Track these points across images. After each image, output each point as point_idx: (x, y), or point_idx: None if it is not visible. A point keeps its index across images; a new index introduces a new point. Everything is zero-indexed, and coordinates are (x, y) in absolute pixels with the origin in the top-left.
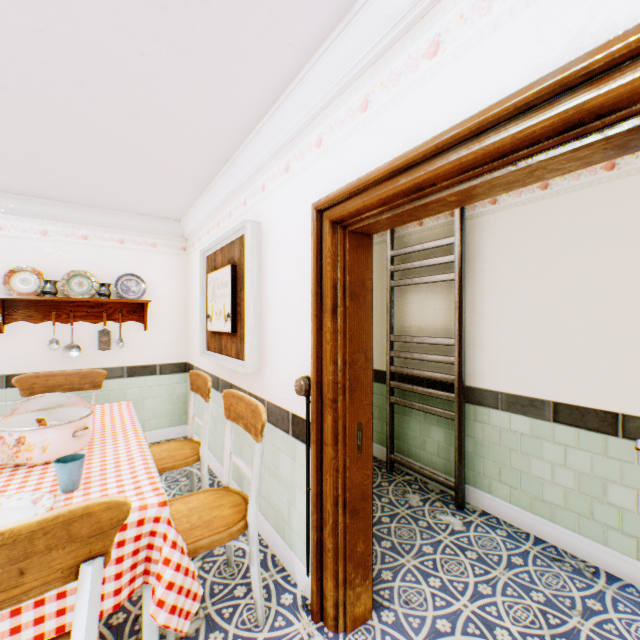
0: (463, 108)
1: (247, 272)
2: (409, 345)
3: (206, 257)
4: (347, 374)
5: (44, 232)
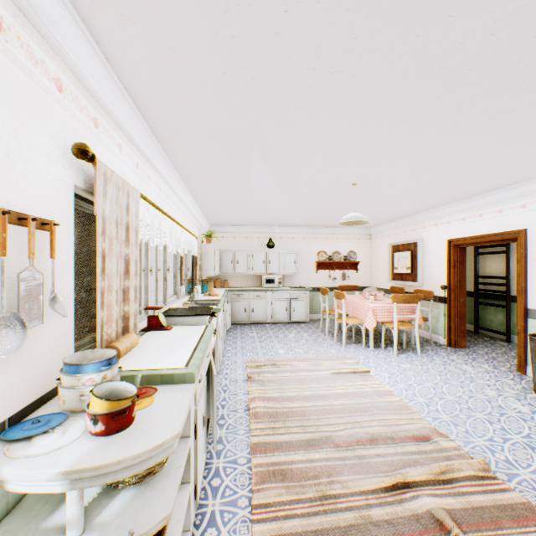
0: (486, 230)
1: (418, 254)
2: (485, 280)
3: (390, 246)
4: (457, 283)
5: (326, 238)
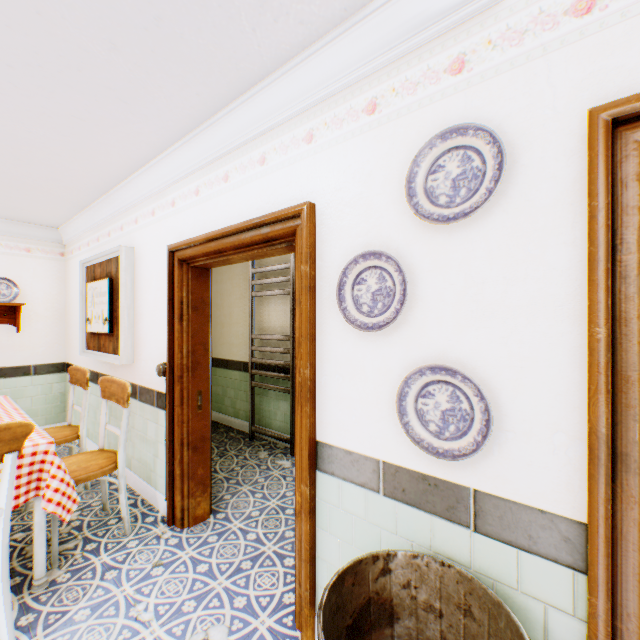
0: (237, 216)
1: (122, 286)
2: (267, 341)
3: (86, 267)
4: (191, 359)
5: None
